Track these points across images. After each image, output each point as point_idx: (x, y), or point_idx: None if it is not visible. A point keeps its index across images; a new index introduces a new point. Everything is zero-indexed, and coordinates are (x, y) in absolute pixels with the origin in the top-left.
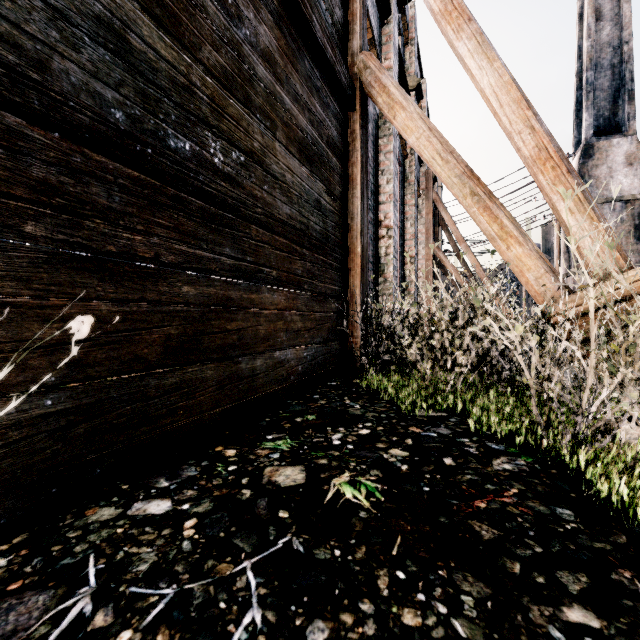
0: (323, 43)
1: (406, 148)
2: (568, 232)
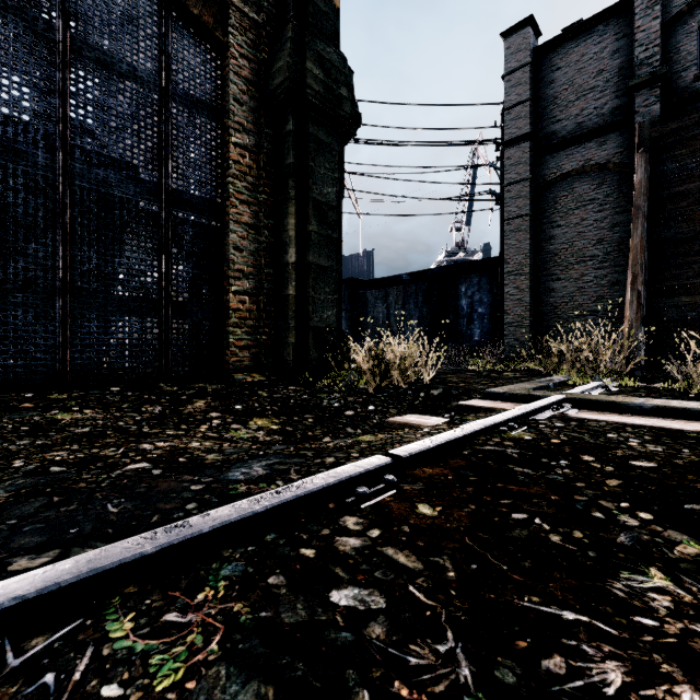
0: None
1: None
2: None
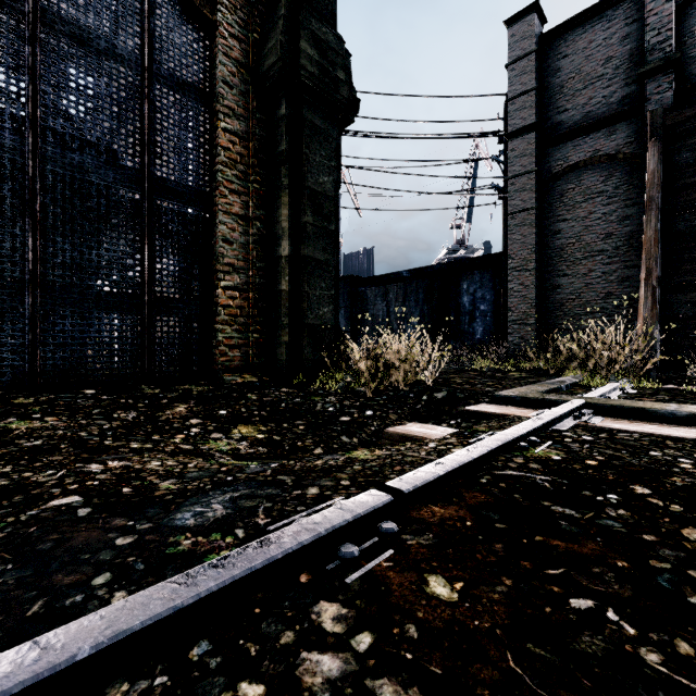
0: None
1: None
2: None
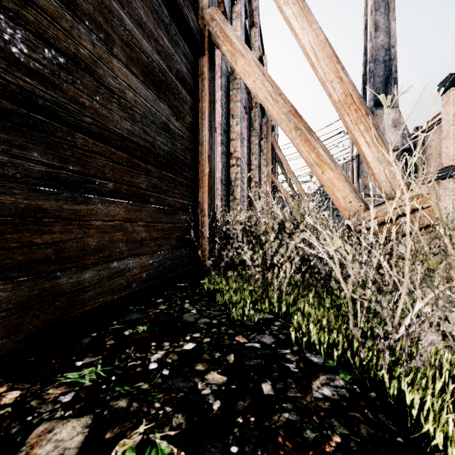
0: None
1: (252, 102)
2: (366, 161)
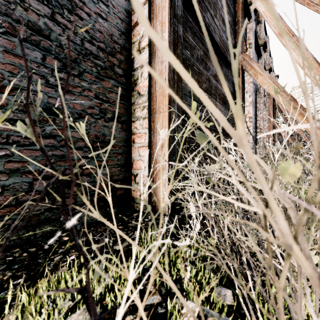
0: (230, 60)
1: None
2: None
